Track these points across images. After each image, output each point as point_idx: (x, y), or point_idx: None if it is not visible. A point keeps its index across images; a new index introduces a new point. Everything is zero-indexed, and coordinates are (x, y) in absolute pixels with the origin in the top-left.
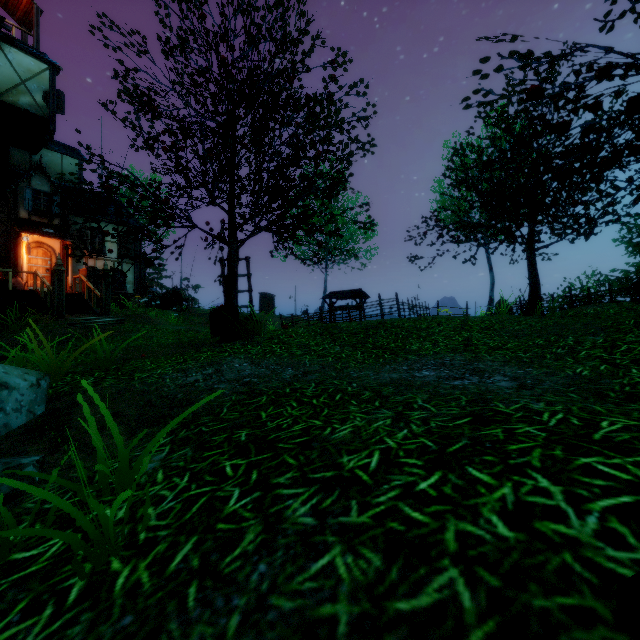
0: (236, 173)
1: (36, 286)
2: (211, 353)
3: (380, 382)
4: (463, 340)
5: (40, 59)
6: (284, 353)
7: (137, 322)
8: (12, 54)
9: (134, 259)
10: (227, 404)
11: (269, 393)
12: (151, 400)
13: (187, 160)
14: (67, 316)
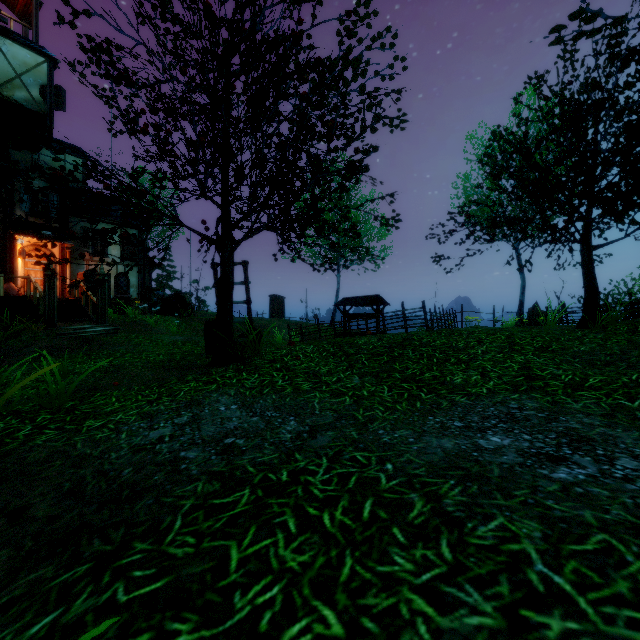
0: (232, 160)
1: (30, 292)
2: (195, 384)
3: (429, 462)
4: (520, 368)
5: (36, 51)
6: (287, 387)
7: (133, 331)
8: (7, 46)
9: (110, 264)
10: (186, 505)
11: (255, 481)
12: (82, 480)
13: (173, 145)
14: (60, 324)
